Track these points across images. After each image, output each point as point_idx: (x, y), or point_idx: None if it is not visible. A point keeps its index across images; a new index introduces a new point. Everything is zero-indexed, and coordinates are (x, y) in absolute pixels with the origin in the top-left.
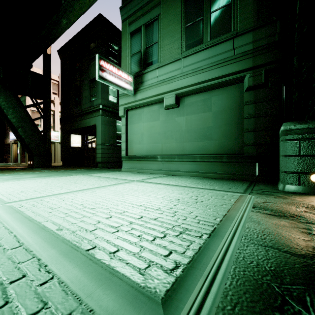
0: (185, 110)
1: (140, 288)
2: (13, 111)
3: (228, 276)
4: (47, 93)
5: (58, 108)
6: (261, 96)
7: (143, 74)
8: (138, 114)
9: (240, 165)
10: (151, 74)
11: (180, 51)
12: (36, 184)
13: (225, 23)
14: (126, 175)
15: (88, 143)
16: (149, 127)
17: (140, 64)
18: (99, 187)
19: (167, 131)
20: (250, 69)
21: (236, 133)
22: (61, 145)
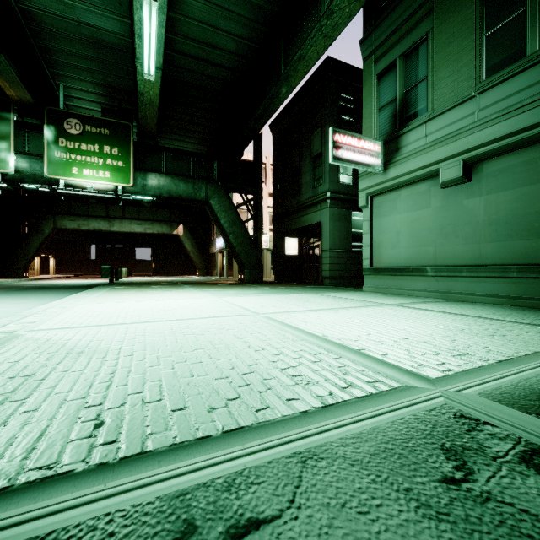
0: (485, 184)
1: (413, 372)
2: (225, 214)
3: (507, 383)
4: (259, 185)
5: (267, 201)
6: None
7: (400, 135)
8: (391, 201)
9: None
10: (414, 134)
11: (473, 83)
12: (268, 301)
13: None
14: (372, 297)
15: (309, 249)
16: (411, 221)
17: (394, 121)
18: (341, 308)
19: (446, 225)
20: None
21: None
22: (274, 254)
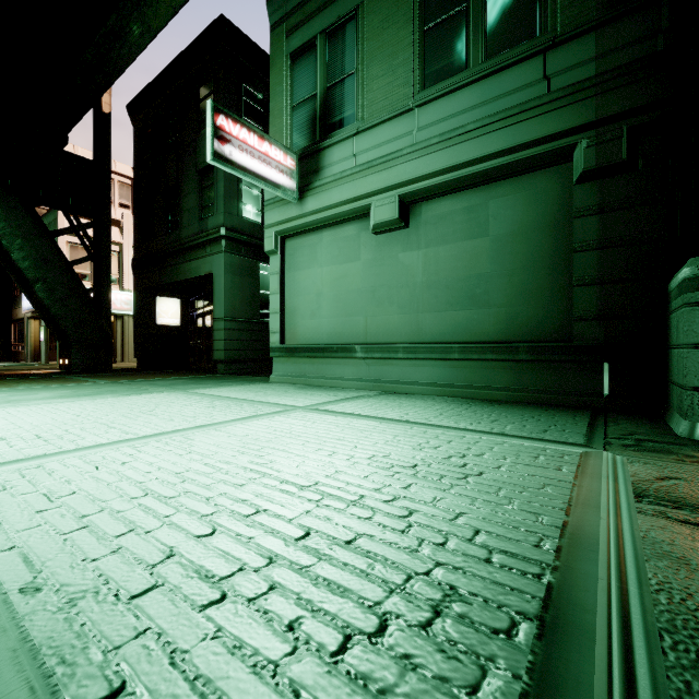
0: (423, 233)
1: None
2: (22, 243)
3: None
4: (104, 202)
5: (130, 237)
6: (618, 195)
7: (321, 149)
8: (309, 247)
9: (562, 368)
10: (340, 150)
11: (411, 92)
12: (51, 418)
13: (524, 16)
14: (280, 392)
15: (197, 317)
16: (336, 278)
17: (314, 128)
18: (206, 427)
19: (379, 287)
20: (590, 126)
21: (553, 289)
22: (136, 323)
